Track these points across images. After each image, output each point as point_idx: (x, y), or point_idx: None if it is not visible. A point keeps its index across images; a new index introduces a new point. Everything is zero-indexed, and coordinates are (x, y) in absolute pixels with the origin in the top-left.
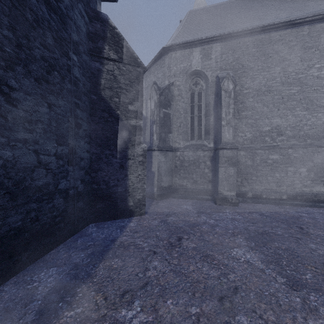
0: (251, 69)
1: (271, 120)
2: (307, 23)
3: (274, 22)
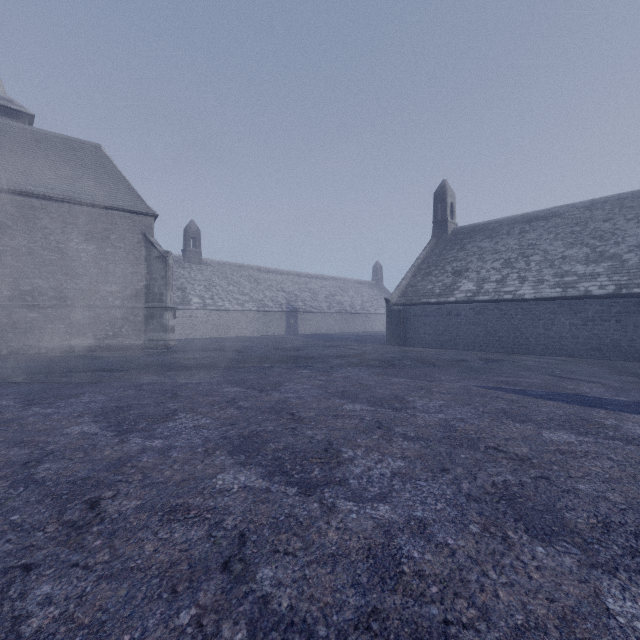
0: (10, 228)
1: (33, 280)
2: (66, 202)
3: (34, 191)
